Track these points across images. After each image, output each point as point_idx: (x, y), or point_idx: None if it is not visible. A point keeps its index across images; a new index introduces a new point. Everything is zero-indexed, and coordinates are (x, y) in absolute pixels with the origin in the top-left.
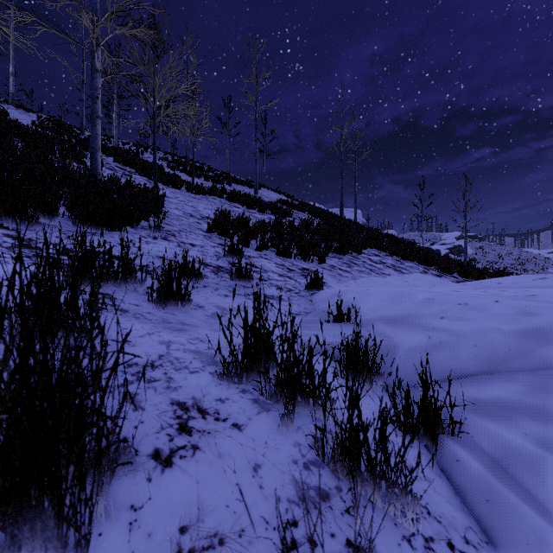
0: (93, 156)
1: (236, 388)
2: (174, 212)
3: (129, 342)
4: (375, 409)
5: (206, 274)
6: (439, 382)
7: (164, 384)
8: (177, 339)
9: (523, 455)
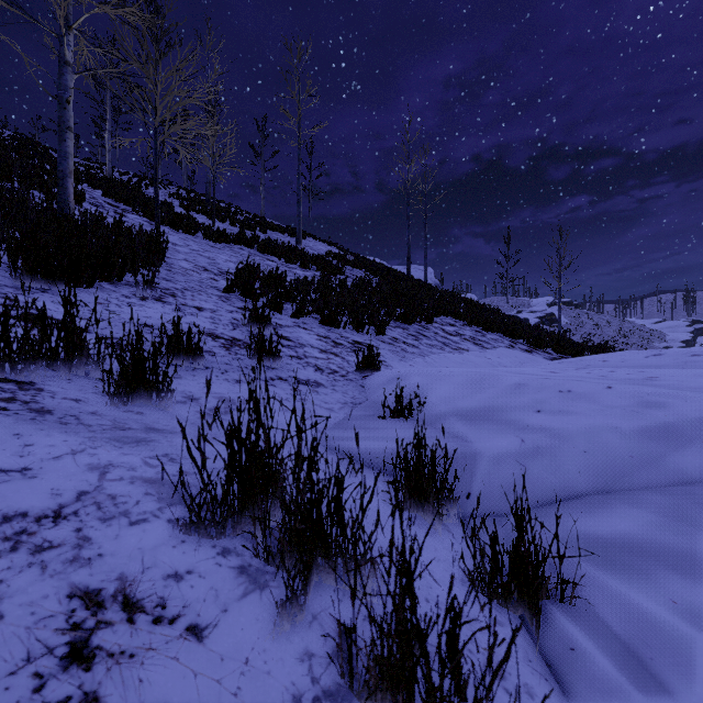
0: (62, 184)
1: (212, 547)
2: (180, 265)
3: (26, 471)
4: (445, 559)
5: (213, 350)
6: (537, 507)
7: (67, 554)
8: (125, 459)
9: (675, 643)
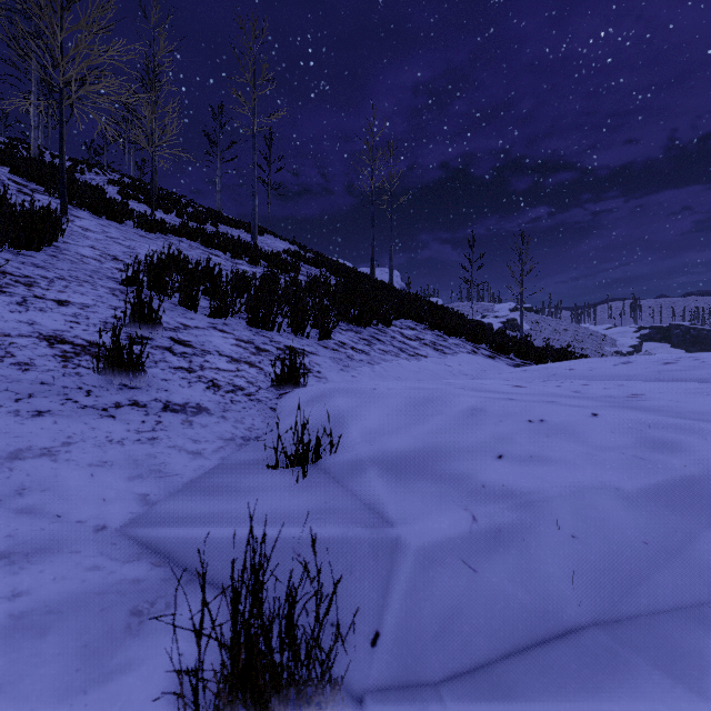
0: None
1: None
2: (78, 251)
3: None
4: None
5: (35, 360)
6: (496, 659)
7: None
8: None
9: None
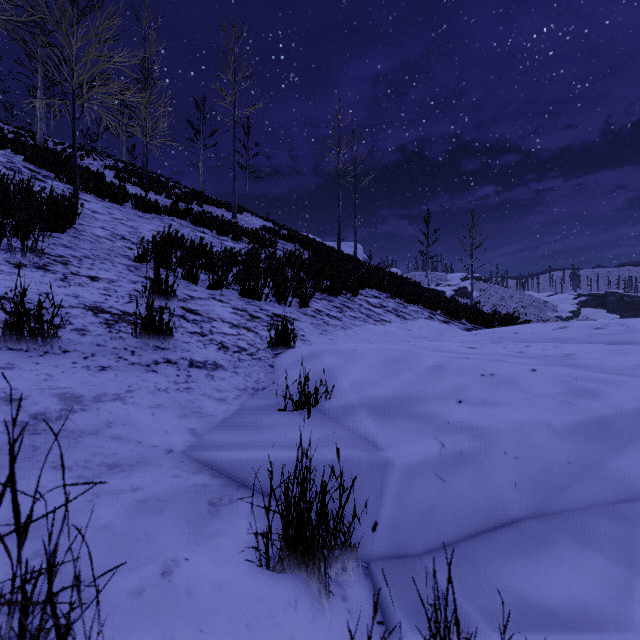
0: None
1: None
2: (93, 232)
3: None
4: None
5: (88, 327)
6: (461, 540)
7: None
8: None
9: None
